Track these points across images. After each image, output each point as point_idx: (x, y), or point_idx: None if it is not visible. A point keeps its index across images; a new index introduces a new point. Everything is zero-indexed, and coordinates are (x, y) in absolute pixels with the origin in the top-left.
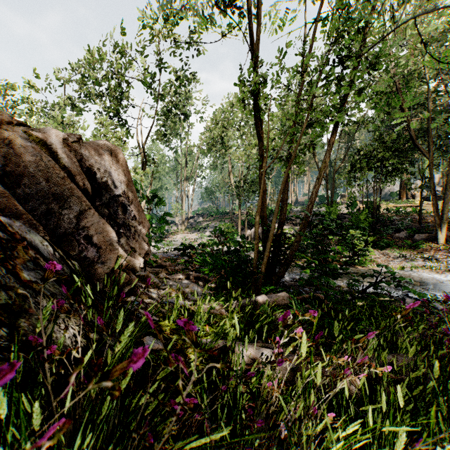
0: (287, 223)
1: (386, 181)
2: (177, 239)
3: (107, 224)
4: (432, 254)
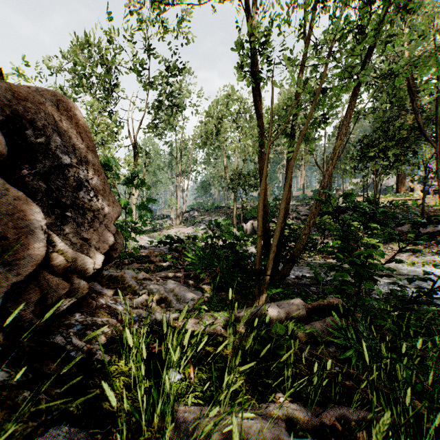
0: None
1: (387, 173)
2: (171, 233)
3: (25, 199)
4: (439, 248)
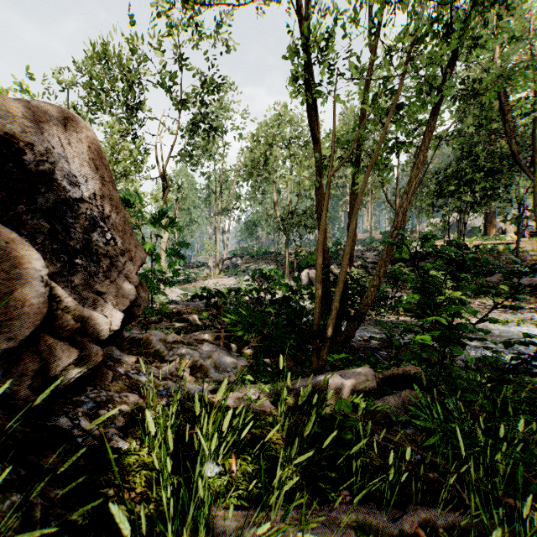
0: None
1: (473, 211)
2: (209, 285)
3: (21, 243)
4: None
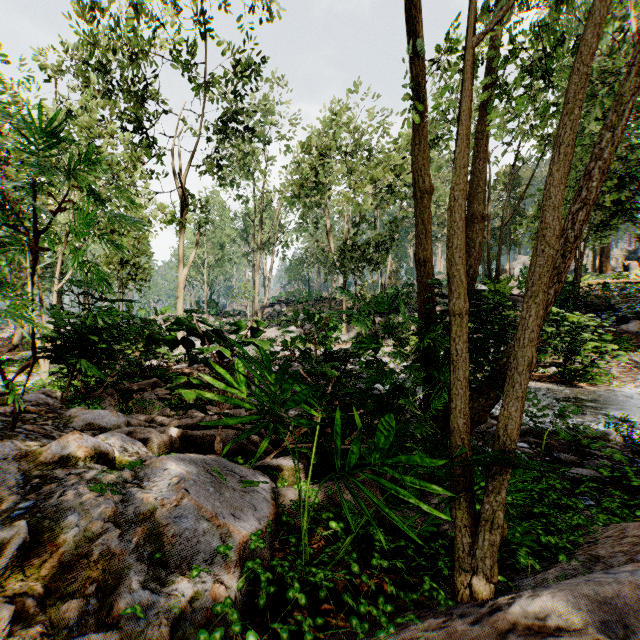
0: None
1: (596, 237)
2: None
3: None
4: None
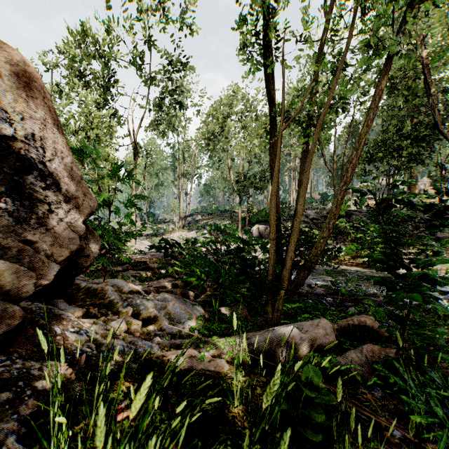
0: (291, 221)
1: (401, 174)
2: (174, 238)
3: None
4: None
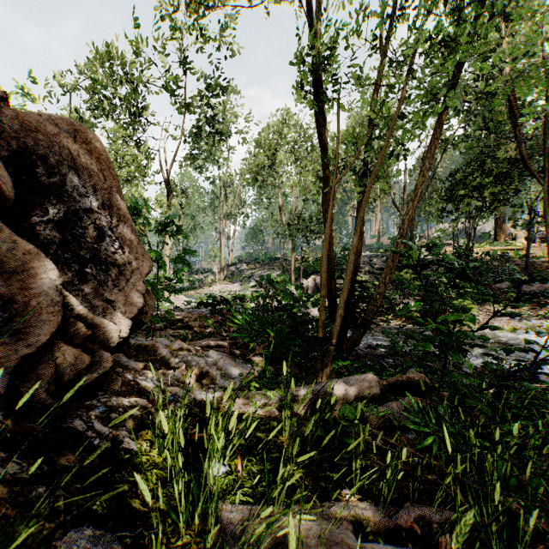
0: None
1: (482, 217)
2: (214, 291)
3: (37, 254)
4: (548, 310)
